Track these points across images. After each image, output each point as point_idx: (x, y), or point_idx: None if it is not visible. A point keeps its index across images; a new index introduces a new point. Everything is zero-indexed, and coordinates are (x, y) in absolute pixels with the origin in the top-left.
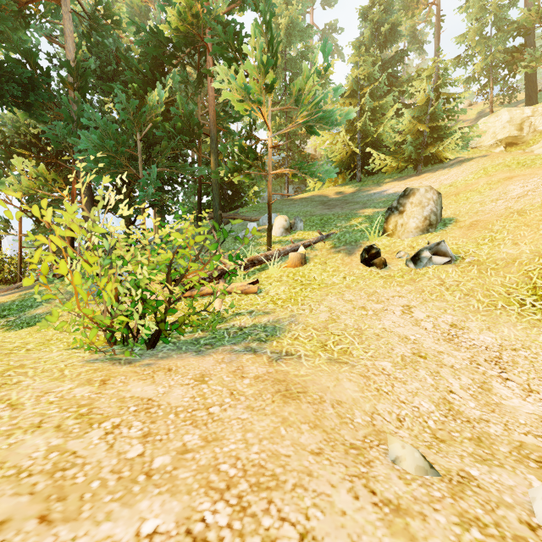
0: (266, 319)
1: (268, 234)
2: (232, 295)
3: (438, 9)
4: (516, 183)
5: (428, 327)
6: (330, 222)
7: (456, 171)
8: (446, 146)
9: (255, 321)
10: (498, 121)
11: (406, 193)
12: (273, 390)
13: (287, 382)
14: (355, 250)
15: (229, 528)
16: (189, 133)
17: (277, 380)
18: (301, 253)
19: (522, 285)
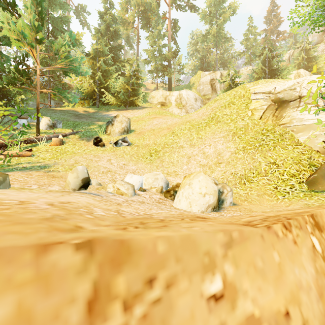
0: (40, 164)
1: (37, 126)
2: (12, 157)
3: (138, 32)
4: (156, 120)
5: (115, 165)
6: (79, 125)
7: (140, 111)
8: (137, 99)
9: (33, 165)
10: (159, 94)
11: (115, 116)
12: (48, 177)
13: (54, 175)
14: (91, 139)
15: (37, 186)
16: None
17: (49, 175)
18: (60, 138)
19: (148, 153)
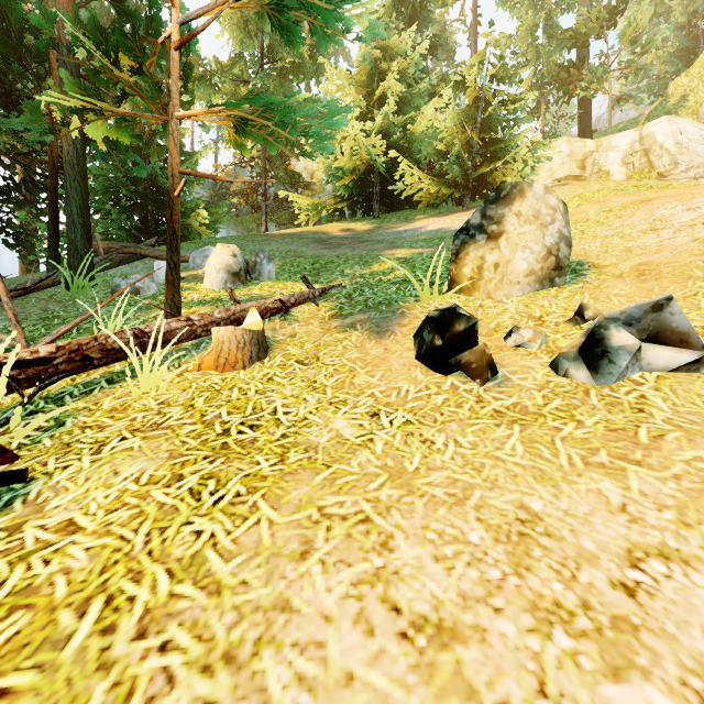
0: None
1: (167, 275)
2: None
3: (475, 4)
4: (667, 205)
5: None
6: (332, 267)
7: None
8: (508, 167)
9: None
10: (555, 154)
11: (501, 193)
12: None
13: None
14: (391, 322)
15: None
16: (7, 42)
17: None
18: (248, 329)
19: None
